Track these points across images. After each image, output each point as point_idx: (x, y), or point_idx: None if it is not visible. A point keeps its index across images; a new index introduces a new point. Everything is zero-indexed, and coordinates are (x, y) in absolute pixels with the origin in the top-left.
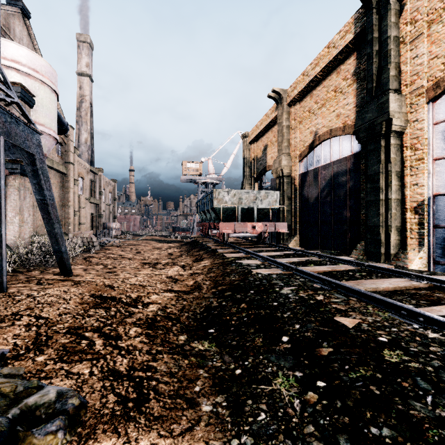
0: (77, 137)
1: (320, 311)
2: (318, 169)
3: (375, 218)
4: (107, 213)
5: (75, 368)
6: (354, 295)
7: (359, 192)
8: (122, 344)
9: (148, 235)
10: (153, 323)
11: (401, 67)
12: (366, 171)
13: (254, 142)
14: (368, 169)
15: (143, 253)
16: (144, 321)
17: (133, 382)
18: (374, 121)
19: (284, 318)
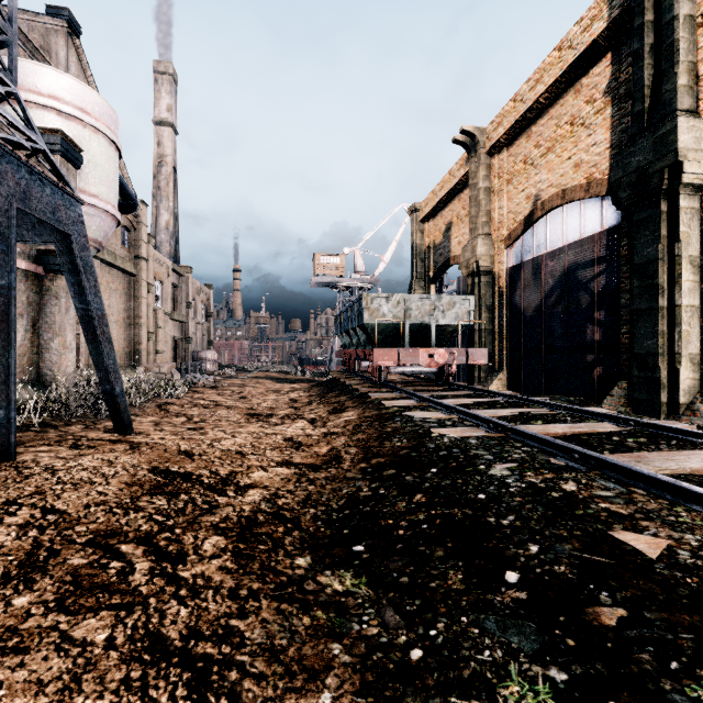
0: (154, 219)
1: (576, 515)
2: (541, 258)
3: (650, 341)
4: (198, 337)
5: (81, 628)
6: (639, 482)
7: (617, 295)
8: (184, 572)
9: (260, 370)
10: (249, 528)
11: (699, 70)
12: (632, 258)
13: (429, 220)
14: (636, 254)
15: (251, 398)
16: (235, 523)
17: (189, 672)
18: (647, 168)
19: (504, 529)
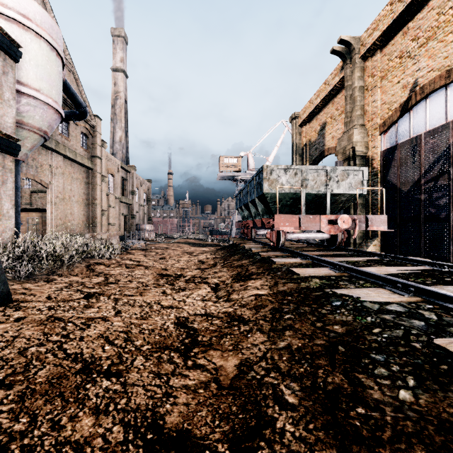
0: (112, 135)
1: None
2: (420, 138)
3: None
4: (141, 215)
5: None
6: None
7: None
8: None
9: (182, 238)
10: None
11: None
12: None
13: (306, 124)
14: None
15: (168, 259)
16: None
17: None
18: None
19: None
